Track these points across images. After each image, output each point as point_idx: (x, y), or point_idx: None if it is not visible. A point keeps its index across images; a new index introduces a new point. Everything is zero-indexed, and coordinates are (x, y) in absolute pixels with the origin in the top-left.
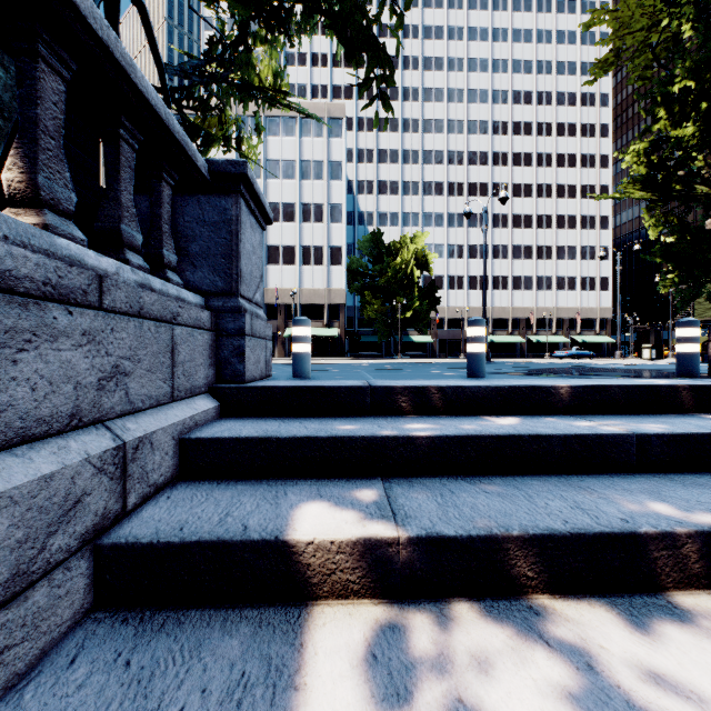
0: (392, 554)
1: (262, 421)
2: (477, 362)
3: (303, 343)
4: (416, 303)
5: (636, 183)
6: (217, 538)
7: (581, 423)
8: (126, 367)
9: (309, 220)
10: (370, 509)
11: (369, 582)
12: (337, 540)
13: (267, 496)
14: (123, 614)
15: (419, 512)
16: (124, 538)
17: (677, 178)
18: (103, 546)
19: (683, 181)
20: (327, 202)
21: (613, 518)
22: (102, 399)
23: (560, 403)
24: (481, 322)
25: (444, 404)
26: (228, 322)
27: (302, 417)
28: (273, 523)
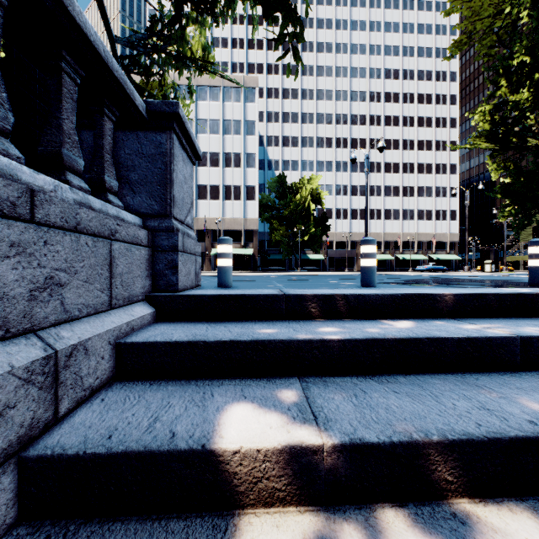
0: (317, 462)
1: (192, 325)
2: (369, 274)
3: (227, 259)
4: (311, 230)
5: (482, 137)
6: (144, 447)
7: (467, 326)
8: (61, 278)
9: (230, 165)
10: (292, 411)
11: (294, 489)
12: (263, 448)
13: (195, 397)
14: (47, 530)
15: (338, 415)
16: (51, 448)
17: (513, 133)
18: (28, 458)
19: (519, 135)
20: (243, 152)
21: (521, 419)
22: (34, 309)
23: (444, 309)
24: (373, 241)
25: (348, 310)
26: (162, 240)
27: (226, 321)
28: (200, 429)
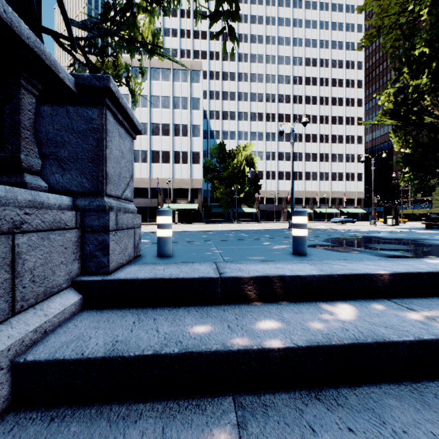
0: None
1: (119, 318)
2: (301, 243)
3: (166, 229)
4: (246, 188)
5: (387, 115)
6: None
7: (410, 316)
8: None
9: (179, 135)
10: None
11: None
12: None
13: None
14: None
15: None
16: None
17: (413, 112)
18: None
19: (417, 114)
20: (190, 124)
21: None
22: None
23: (380, 288)
24: (304, 213)
25: (284, 292)
26: (93, 220)
27: (159, 307)
28: None
